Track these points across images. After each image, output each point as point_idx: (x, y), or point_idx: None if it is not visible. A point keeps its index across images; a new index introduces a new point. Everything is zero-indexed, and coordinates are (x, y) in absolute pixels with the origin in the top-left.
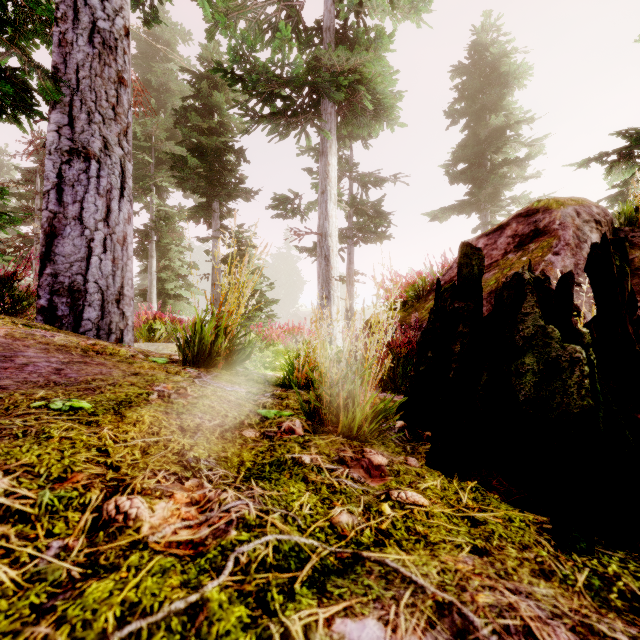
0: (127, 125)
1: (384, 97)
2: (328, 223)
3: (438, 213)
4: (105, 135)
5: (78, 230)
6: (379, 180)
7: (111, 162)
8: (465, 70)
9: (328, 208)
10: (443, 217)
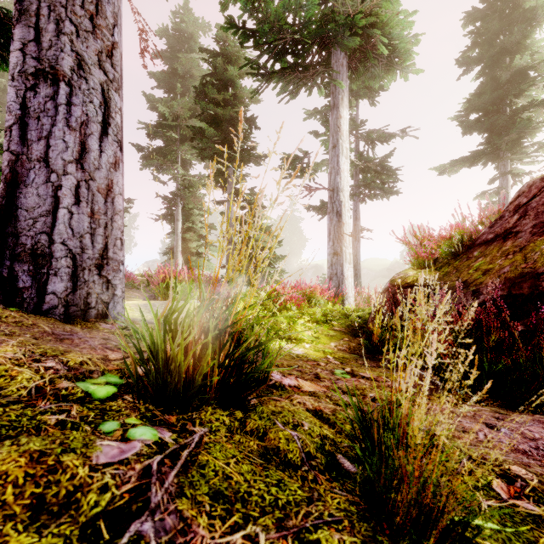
0: (112, 45)
1: (399, 42)
2: (340, 178)
3: (447, 166)
4: (79, 51)
5: (43, 175)
6: (387, 135)
7: (87, 87)
8: (480, 14)
9: (340, 162)
10: (452, 170)
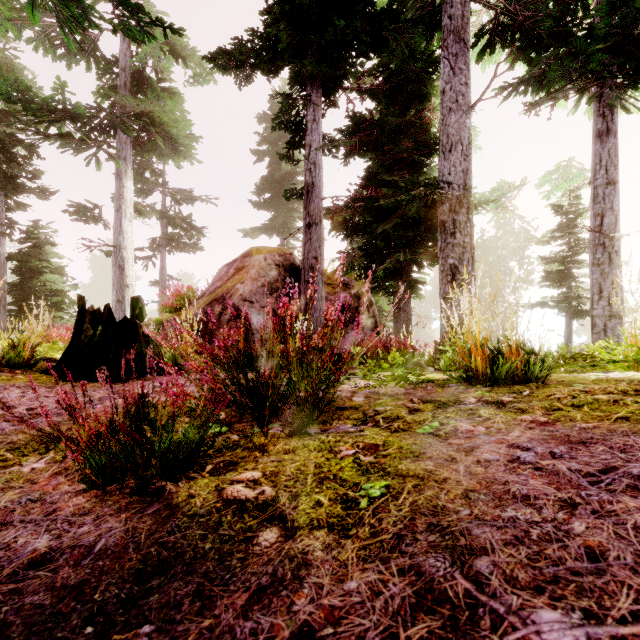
0: None
1: (179, 138)
2: (123, 237)
3: (250, 231)
4: None
5: None
6: (189, 199)
7: None
8: (268, 120)
9: (123, 224)
10: (254, 235)
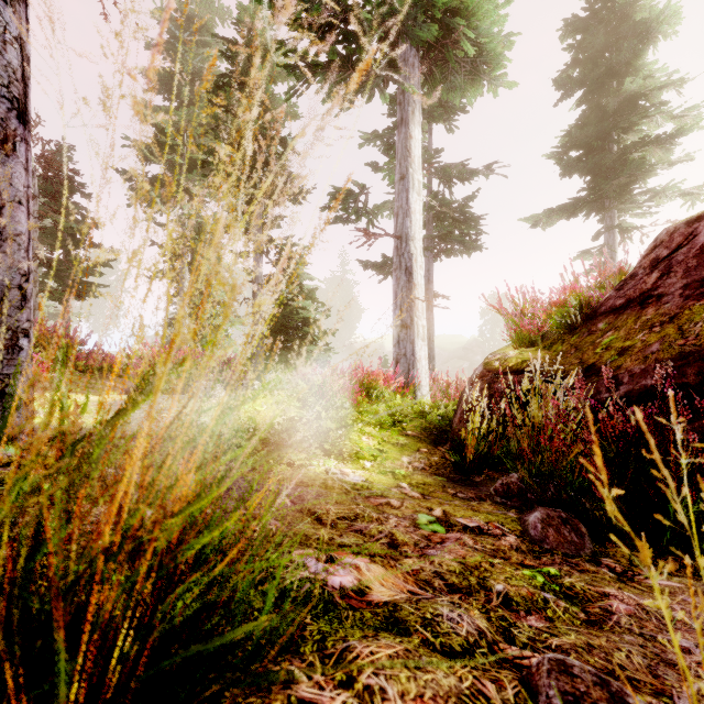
0: None
1: (489, 41)
2: (410, 221)
3: (541, 217)
4: None
5: None
6: (469, 172)
7: None
8: (582, 25)
9: (410, 199)
10: (548, 222)
